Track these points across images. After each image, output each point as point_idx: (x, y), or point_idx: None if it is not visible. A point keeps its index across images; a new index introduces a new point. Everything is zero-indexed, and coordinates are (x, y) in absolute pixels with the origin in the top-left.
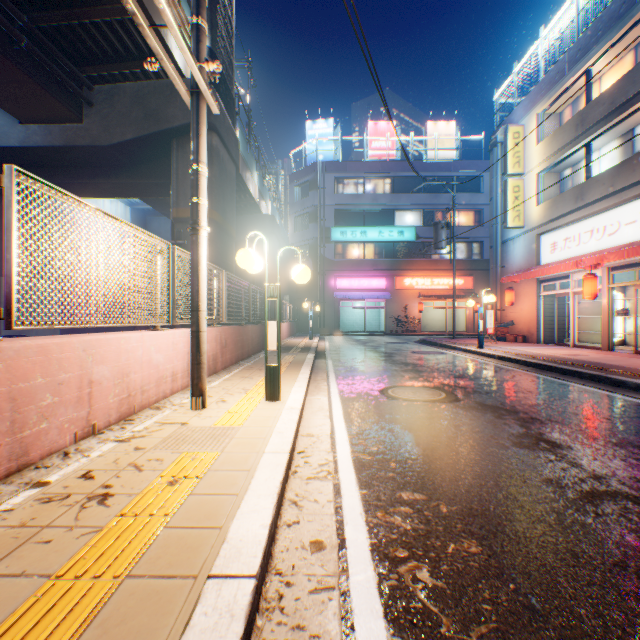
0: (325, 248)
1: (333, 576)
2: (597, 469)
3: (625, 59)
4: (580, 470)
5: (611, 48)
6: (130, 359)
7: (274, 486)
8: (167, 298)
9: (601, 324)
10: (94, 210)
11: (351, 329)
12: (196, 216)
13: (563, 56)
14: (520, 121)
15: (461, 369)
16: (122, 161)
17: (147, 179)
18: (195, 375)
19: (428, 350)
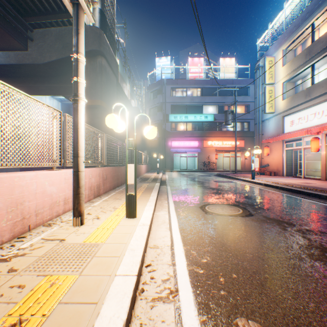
0: (166, 125)
1: None
2: None
3: None
4: None
5: (326, 10)
6: (24, 192)
7: None
8: (59, 148)
9: (321, 165)
10: None
11: (179, 168)
12: (76, 90)
13: (298, 17)
14: (272, 54)
15: (245, 192)
16: (51, 73)
17: (65, 84)
18: (75, 202)
19: (223, 180)
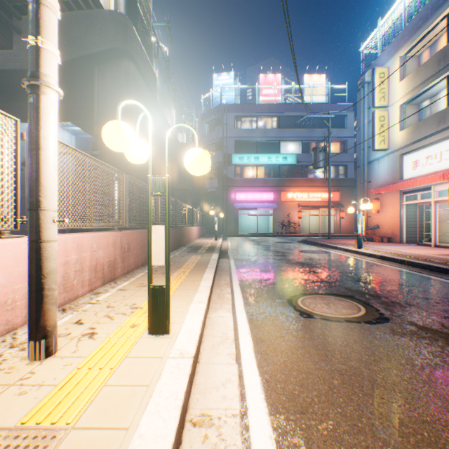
0: (227, 170)
1: None
2: None
3: None
4: None
5: None
6: None
7: None
8: (12, 194)
9: None
10: None
11: (247, 231)
12: (34, 66)
13: (425, 5)
14: (384, 64)
15: (355, 270)
16: None
17: (74, 103)
18: (33, 307)
19: (313, 249)
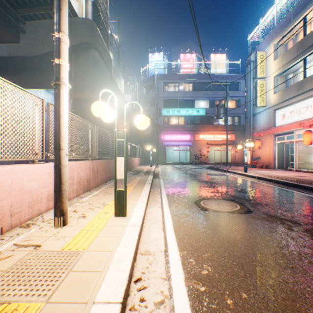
0: (158, 119)
1: None
2: None
3: None
4: None
5: None
6: None
7: None
8: (41, 140)
9: None
10: None
11: (172, 161)
12: (58, 74)
13: (289, 11)
14: (263, 49)
15: (239, 185)
16: (44, 66)
17: None
18: (57, 200)
19: (215, 173)
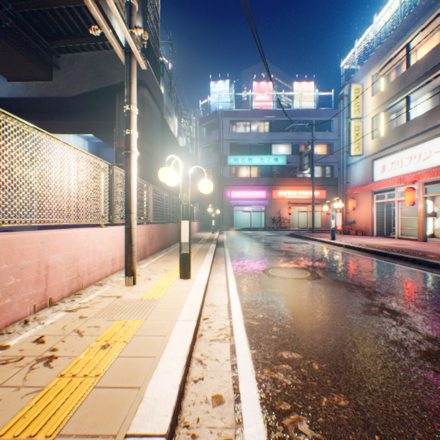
0: (223, 170)
1: (230, 428)
2: (429, 332)
3: (434, 36)
4: (416, 333)
5: (424, 29)
6: (79, 249)
7: (184, 349)
8: (108, 204)
9: (417, 223)
10: (50, 137)
11: (241, 226)
12: (129, 143)
13: (390, 35)
14: (359, 81)
15: (320, 255)
16: (80, 108)
17: (98, 121)
18: (128, 260)
19: (295, 241)
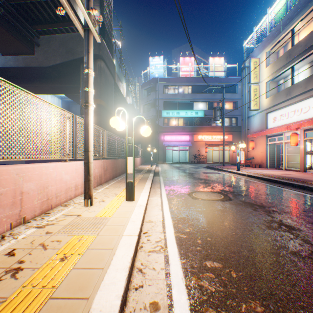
0: (159, 120)
1: None
2: None
3: (312, 23)
4: (310, 245)
5: (305, 17)
6: (48, 178)
7: (127, 262)
8: (72, 144)
9: (300, 158)
10: (23, 92)
11: (172, 161)
12: (87, 98)
13: (279, 22)
14: (257, 56)
15: (229, 182)
16: (55, 75)
17: (68, 84)
18: (86, 187)
19: (211, 171)
